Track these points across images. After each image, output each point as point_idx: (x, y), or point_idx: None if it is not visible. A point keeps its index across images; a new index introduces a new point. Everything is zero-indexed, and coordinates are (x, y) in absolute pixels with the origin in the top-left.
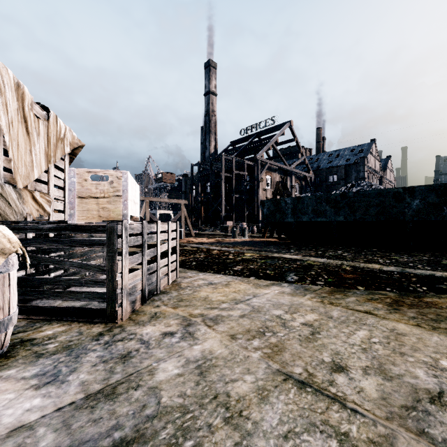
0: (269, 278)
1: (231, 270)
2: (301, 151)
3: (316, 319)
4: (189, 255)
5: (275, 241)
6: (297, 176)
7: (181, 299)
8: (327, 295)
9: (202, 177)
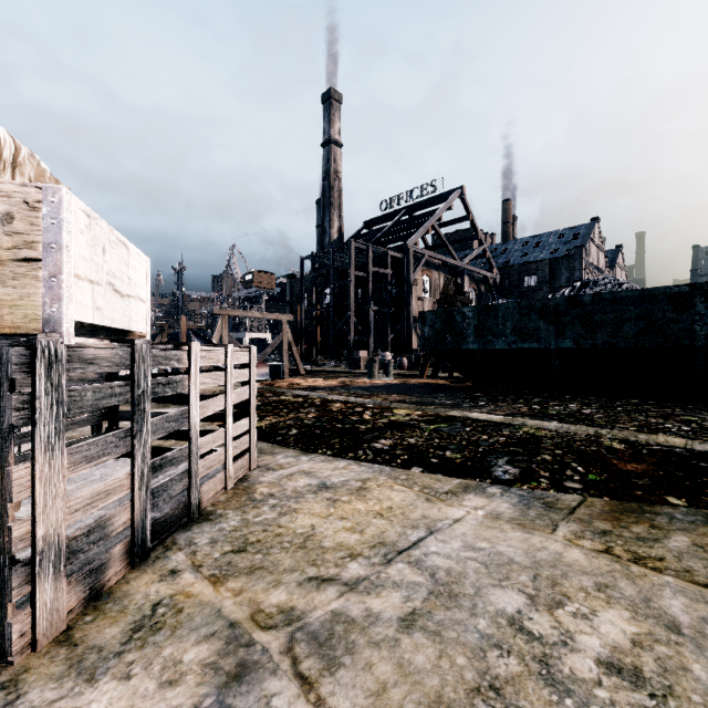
0: (454, 470)
1: (369, 449)
2: (479, 236)
3: (635, 638)
4: (287, 413)
5: (444, 384)
6: (473, 277)
7: (244, 544)
8: (608, 525)
9: (319, 278)
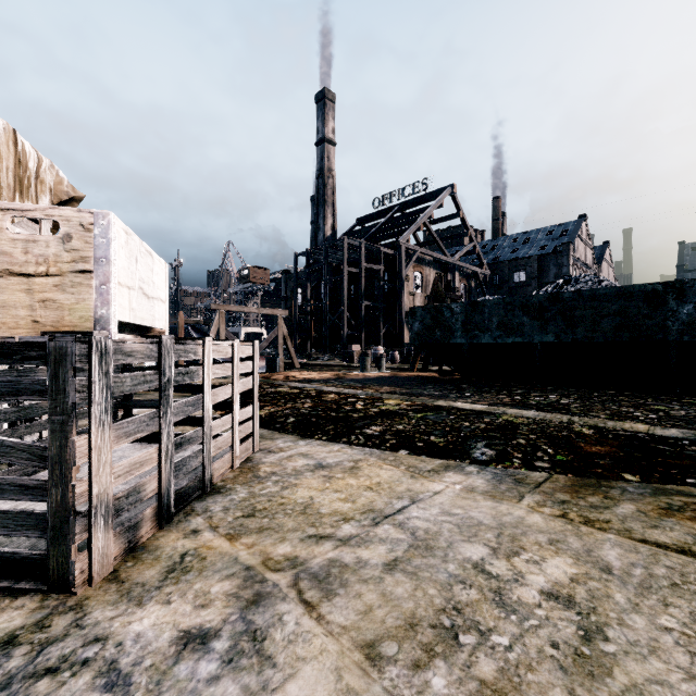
0: (437, 452)
1: (361, 435)
2: (469, 233)
3: (573, 576)
4: (284, 403)
5: (433, 376)
6: (464, 273)
7: (253, 511)
8: (568, 496)
9: (313, 274)
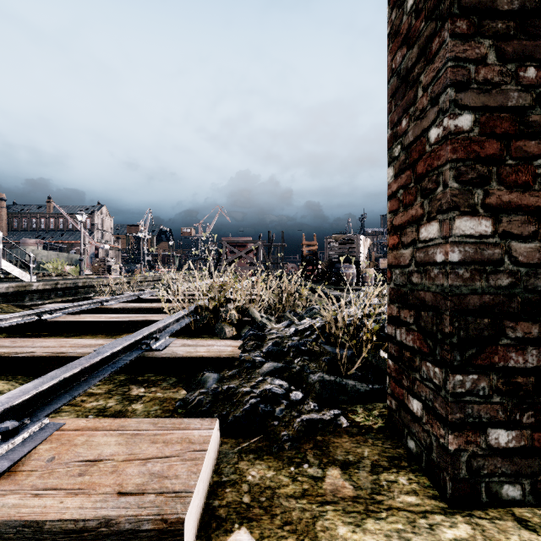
0: None
1: None
2: None
3: None
4: None
5: None
6: None
7: None
8: None
9: None
